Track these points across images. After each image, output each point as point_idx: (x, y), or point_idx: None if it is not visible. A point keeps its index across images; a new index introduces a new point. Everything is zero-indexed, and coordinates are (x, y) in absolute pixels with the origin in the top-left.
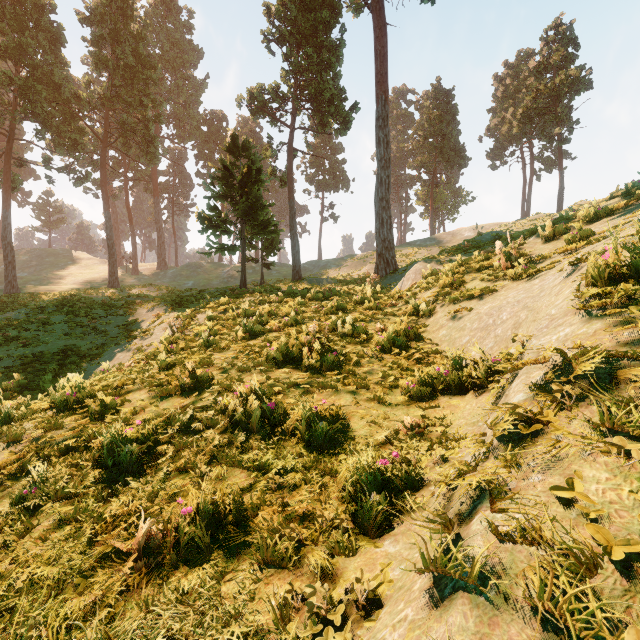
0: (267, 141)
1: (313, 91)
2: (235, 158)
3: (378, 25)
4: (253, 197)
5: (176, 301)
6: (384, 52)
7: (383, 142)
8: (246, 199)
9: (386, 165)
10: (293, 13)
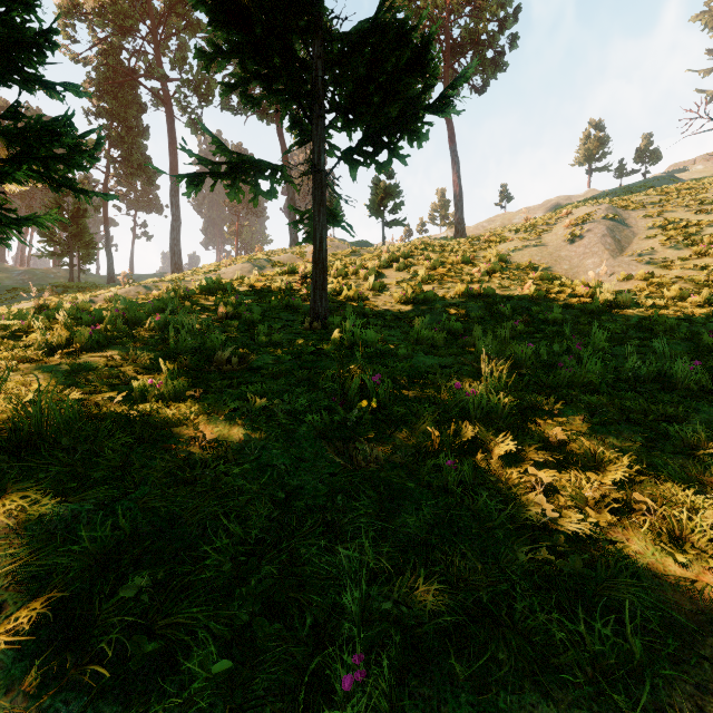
0: (84, 178)
1: (125, 155)
2: (63, 195)
3: (171, 136)
4: (82, 227)
5: (12, 286)
6: (175, 153)
7: (175, 205)
8: (77, 227)
9: (177, 219)
10: (109, 105)
